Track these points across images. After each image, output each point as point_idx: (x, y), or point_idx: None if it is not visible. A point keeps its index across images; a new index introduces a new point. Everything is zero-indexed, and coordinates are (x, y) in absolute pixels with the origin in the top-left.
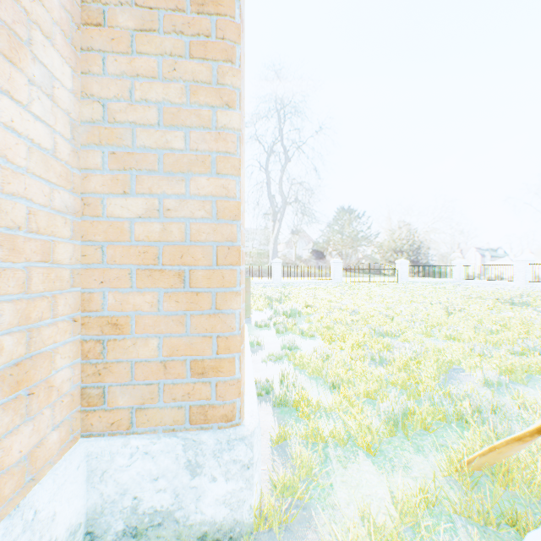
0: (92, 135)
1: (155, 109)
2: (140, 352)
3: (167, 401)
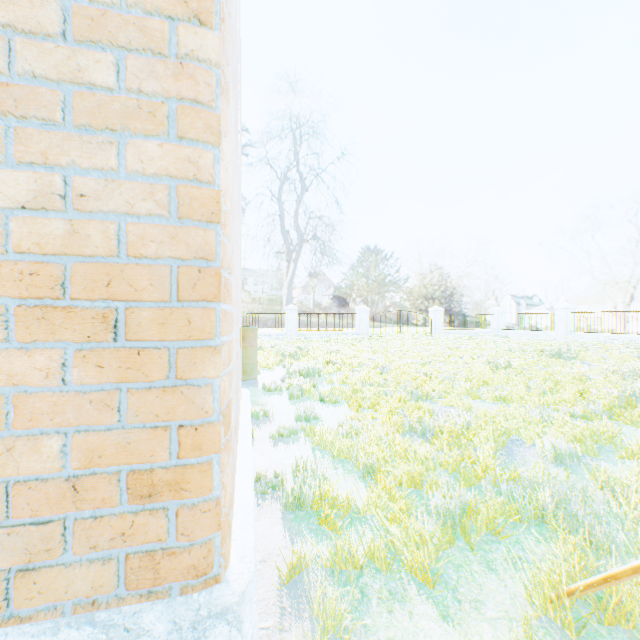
0: None
1: (56, 6)
2: (23, 463)
3: (80, 553)
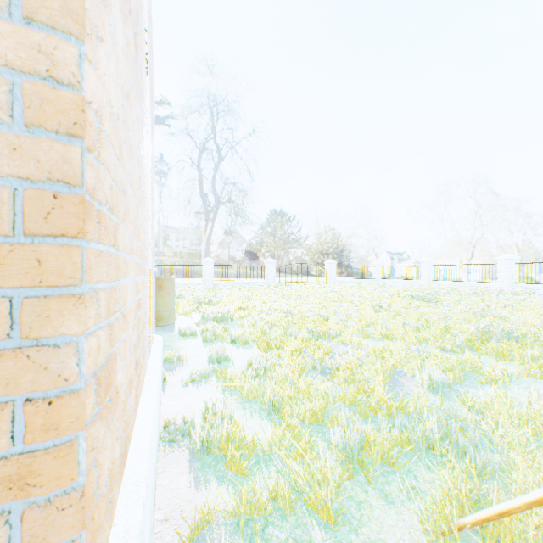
0: None
1: None
2: None
3: None
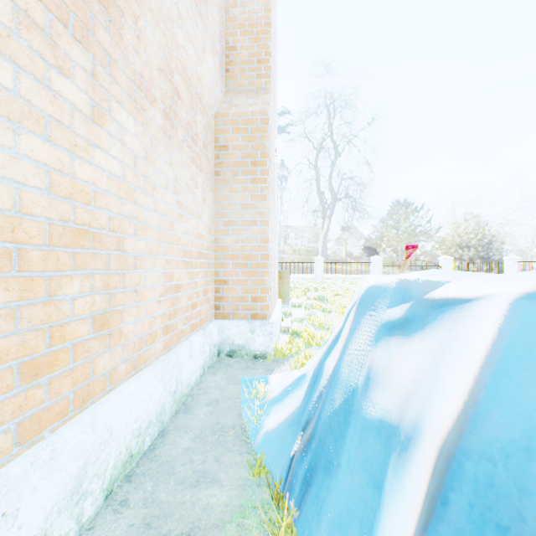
0: (217, 215)
1: (238, 204)
2: (233, 292)
3: (243, 310)
